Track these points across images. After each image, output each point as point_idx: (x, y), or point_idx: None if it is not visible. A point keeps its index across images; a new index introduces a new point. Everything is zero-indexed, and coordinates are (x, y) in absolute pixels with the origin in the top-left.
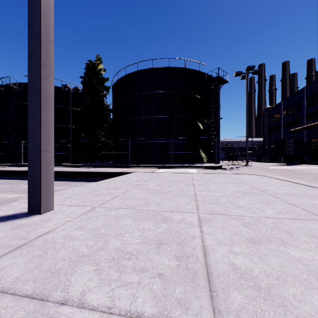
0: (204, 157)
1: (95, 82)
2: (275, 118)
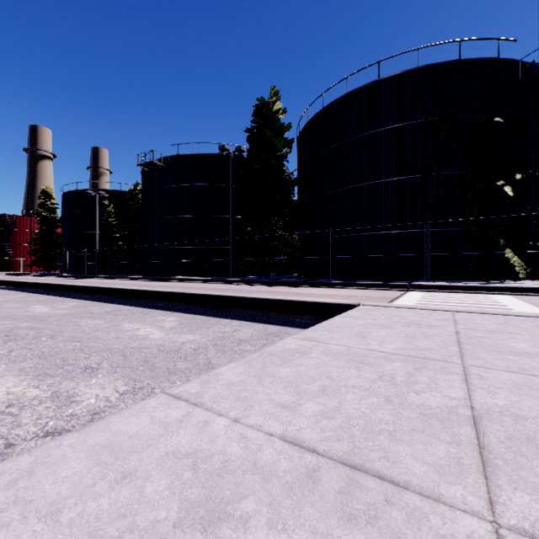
0: (518, 265)
1: (269, 135)
2: None
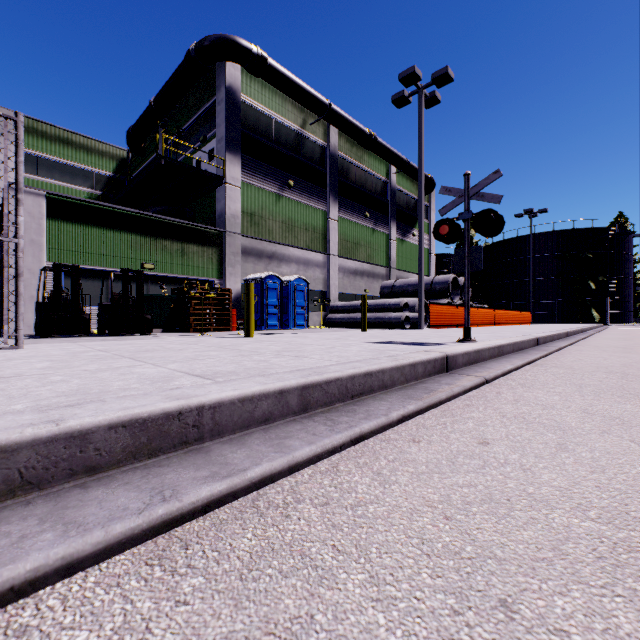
0: (595, 317)
1: None
2: None
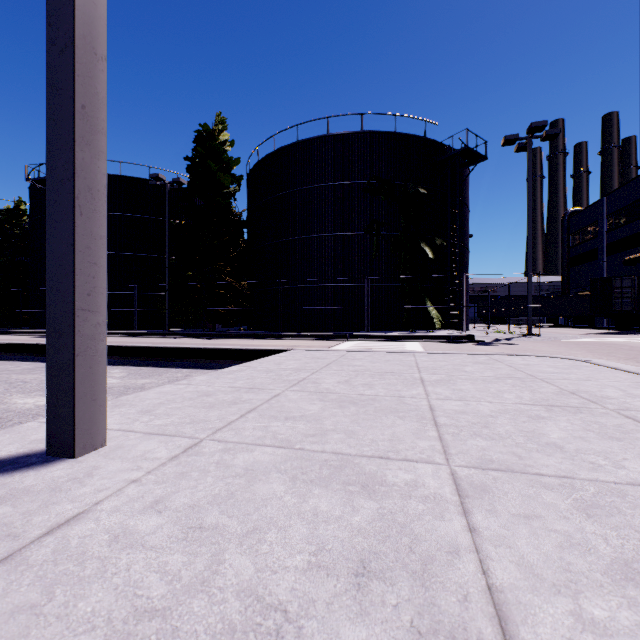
0: (436, 318)
1: (214, 168)
2: (589, 232)
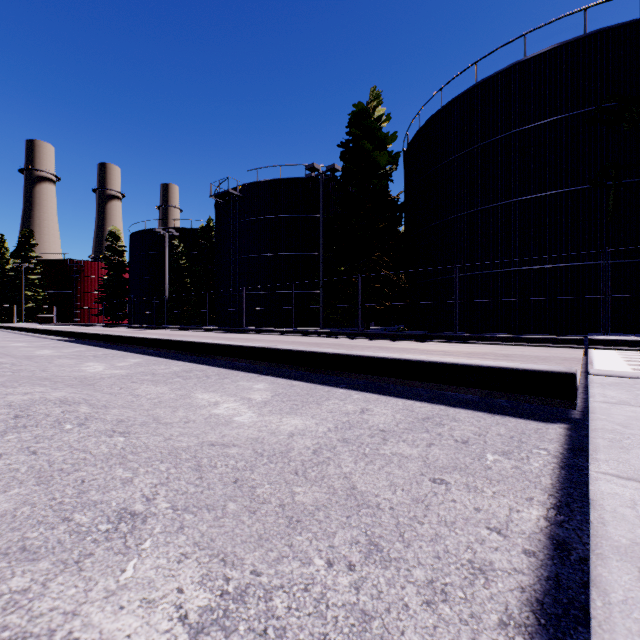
0: None
1: (368, 148)
2: None
